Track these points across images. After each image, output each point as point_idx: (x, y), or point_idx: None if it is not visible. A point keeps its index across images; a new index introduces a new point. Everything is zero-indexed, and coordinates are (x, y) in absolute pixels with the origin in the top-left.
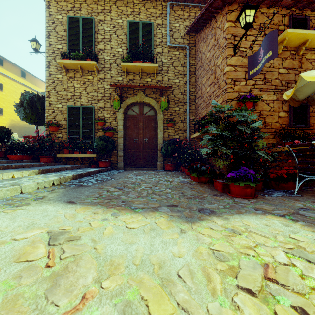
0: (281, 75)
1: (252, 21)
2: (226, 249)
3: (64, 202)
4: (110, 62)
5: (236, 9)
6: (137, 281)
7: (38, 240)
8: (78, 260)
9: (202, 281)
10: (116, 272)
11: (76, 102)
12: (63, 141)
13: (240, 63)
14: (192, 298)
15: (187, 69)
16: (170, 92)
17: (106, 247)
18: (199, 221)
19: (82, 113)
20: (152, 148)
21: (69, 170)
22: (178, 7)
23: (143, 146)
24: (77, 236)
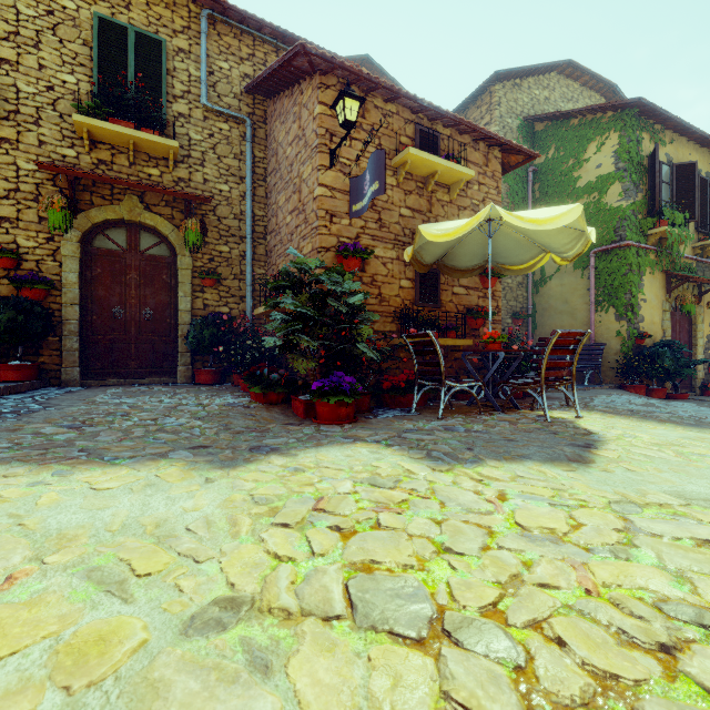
0: (403, 219)
1: (355, 120)
2: (274, 491)
3: None
4: (37, 103)
5: (333, 85)
6: (114, 547)
7: None
8: None
9: (223, 528)
10: (73, 544)
11: None
12: None
13: (342, 186)
14: (202, 545)
15: (248, 168)
16: (209, 210)
17: (46, 521)
18: (244, 464)
19: None
20: (163, 333)
21: None
22: (229, 29)
23: (140, 329)
24: None
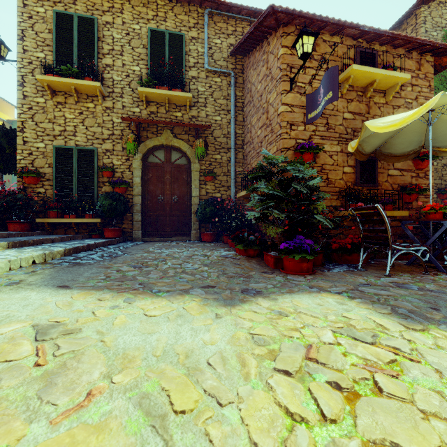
0: (346, 121)
1: (311, 51)
2: (268, 332)
3: (53, 286)
4: (122, 85)
5: (292, 31)
6: (157, 373)
7: (20, 336)
8: (79, 355)
9: (235, 367)
10: (131, 365)
11: (68, 141)
12: (47, 199)
13: (298, 102)
14: (221, 384)
15: (232, 103)
16: (209, 134)
17: (117, 339)
18: (240, 303)
19: (78, 158)
20: (183, 210)
21: (57, 242)
22: (220, 18)
23: (171, 208)
24: (75, 329)
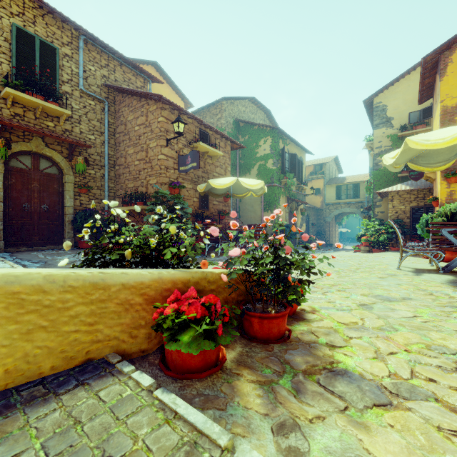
0: (195, 170)
1: (182, 132)
2: None
3: None
4: None
5: (168, 108)
6: None
7: None
8: None
9: None
10: None
11: None
12: None
13: (171, 155)
14: None
15: (106, 128)
16: (83, 149)
17: None
18: None
19: None
20: (55, 219)
21: None
22: (94, 48)
23: (40, 217)
24: None
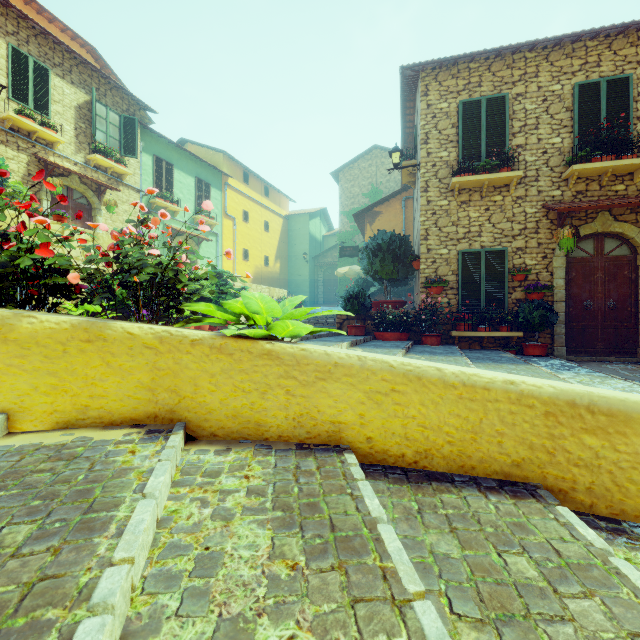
0: None
1: None
2: None
3: None
4: (536, 166)
5: None
6: None
7: None
8: None
9: None
10: None
11: (472, 243)
12: (450, 309)
13: None
14: None
15: None
16: None
17: None
18: None
19: (486, 262)
20: (624, 319)
21: None
22: None
23: (604, 317)
24: None
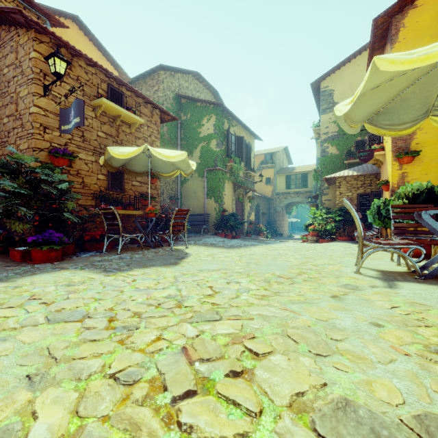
0: (100, 138)
1: (63, 73)
2: (0, 297)
3: None
4: None
5: (47, 42)
6: None
7: None
8: None
9: None
10: None
11: None
12: None
13: (54, 110)
14: None
15: None
16: None
17: None
18: None
19: None
20: None
21: None
22: None
23: None
24: None
